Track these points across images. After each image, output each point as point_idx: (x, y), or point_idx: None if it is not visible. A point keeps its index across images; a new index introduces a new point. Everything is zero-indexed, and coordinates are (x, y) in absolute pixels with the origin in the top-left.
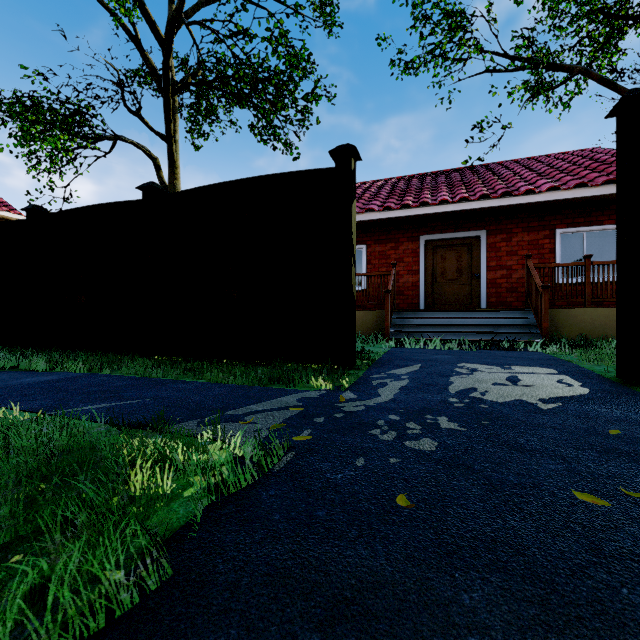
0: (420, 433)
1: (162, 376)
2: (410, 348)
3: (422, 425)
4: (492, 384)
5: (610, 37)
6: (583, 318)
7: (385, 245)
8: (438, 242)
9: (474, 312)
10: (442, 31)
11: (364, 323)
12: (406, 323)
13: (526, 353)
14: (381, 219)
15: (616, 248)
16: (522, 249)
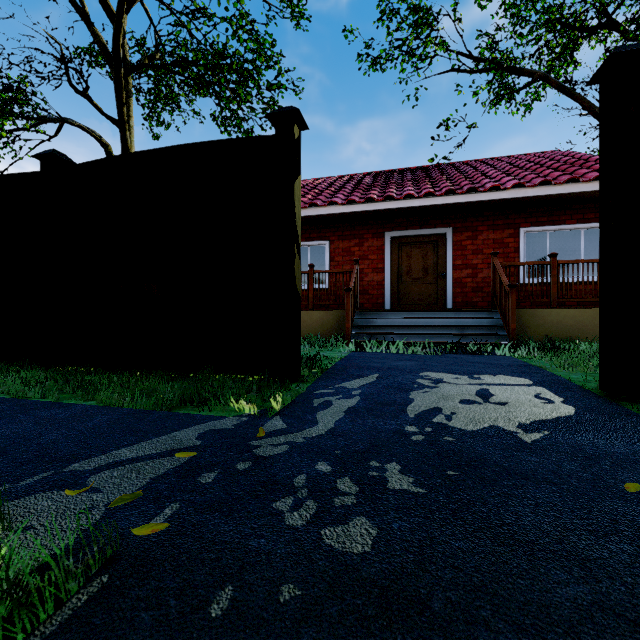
0: (354, 504)
1: (40, 396)
2: (371, 352)
3: (361, 484)
4: (460, 402)
5: (566, 47)
6: (549, 319)
7: (349, 241)
8: (404, 239)
9: (440, 312)
10: (409, 26)
11: (325, 324)
12: (369, 324)
13: (494, 358)
14: (345, 213)
15: (600, 237)
16: (487, 248)
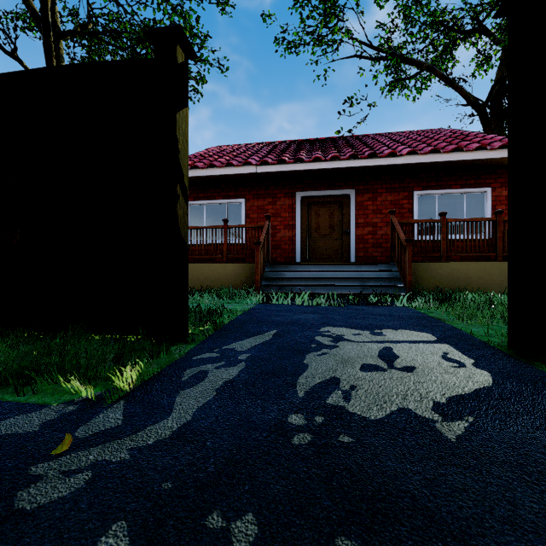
0: None
1: None
2: (277, 304)
3: None
4: (361, 368)
5: (447, 46)
6: (439, 271)
7: (263, 200)
8: (313, 199)
9: (344, 265)
10: (319, 14)
11: (238, 276)
12: (279, 276)
13: (394, 309)
14: (259, 173)
15: (508, 181)
16: (386, 208)
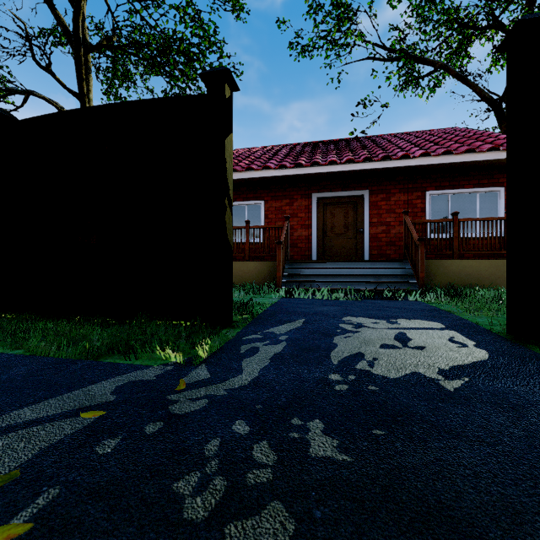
0: (269, 482)
1: None
2: (299, 298)
3: (279, 450)
4: (380, 346)
5: (462, 43)
6: (451, 268)
7: (281, 201)
8: (328, 200)
9: (359, 263)
10: (332, 19)
11: (259, 273)
12: (298, 273)
13: (407, 303)
14: (277, 176)
15: (507, 193)
16: (399, 208)
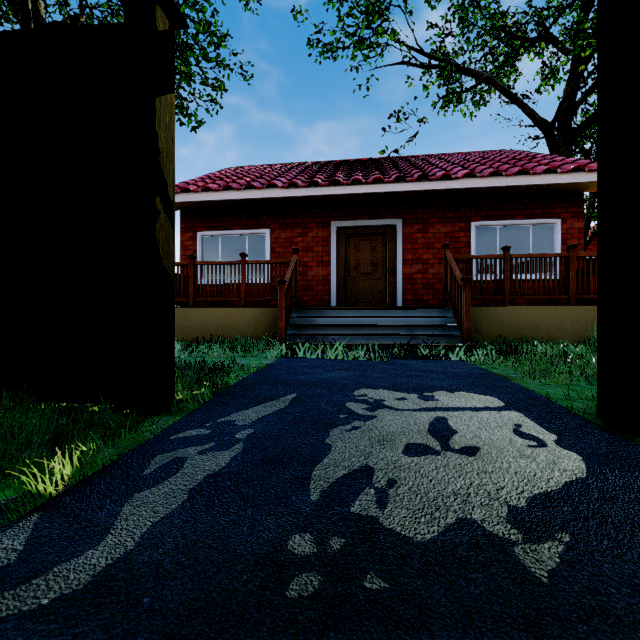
0: None
1: None
2: (304, 358)
3: None
4: (405, 450)
5: (509, 56)
6: (502, 317)
7: (292, 230)
8: (351, 230)
9: (388, 310)
10: (360, 12)
11: (259, 323)
12: (309, 323)
13: (449, 363)
14: (286, 198)
15: (599, 196)
16: (438, 242)
